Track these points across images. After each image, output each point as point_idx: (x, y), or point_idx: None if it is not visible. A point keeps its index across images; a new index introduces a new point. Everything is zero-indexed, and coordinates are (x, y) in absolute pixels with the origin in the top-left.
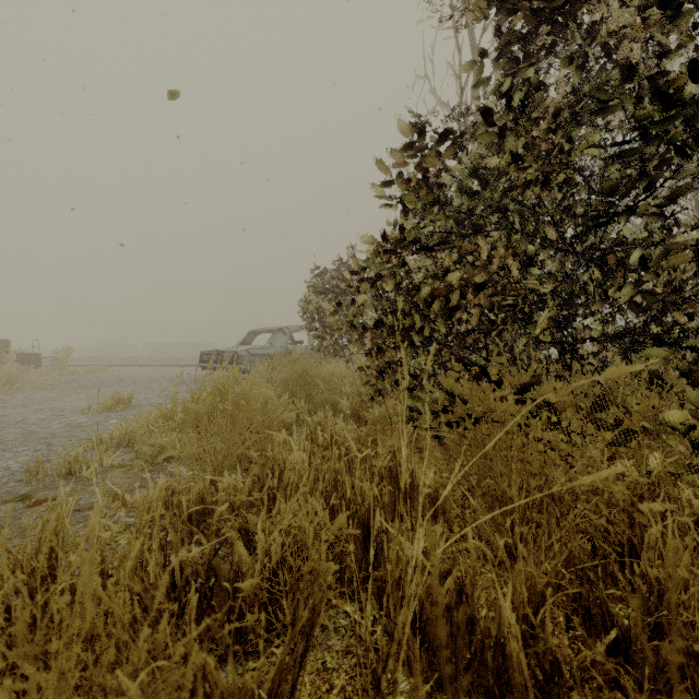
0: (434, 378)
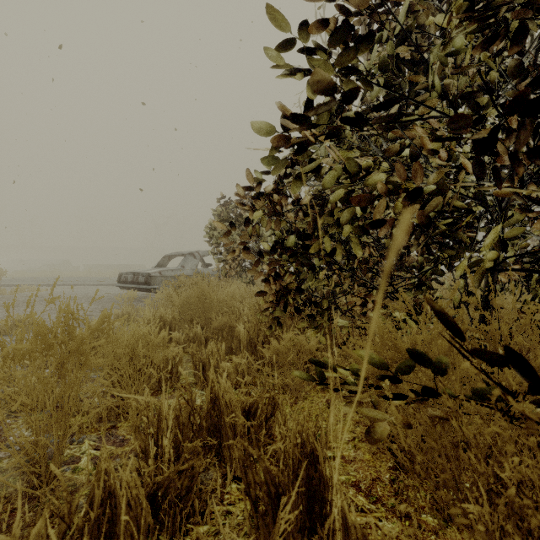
0: (330, 301)
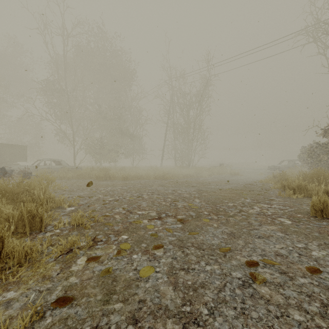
0: None
